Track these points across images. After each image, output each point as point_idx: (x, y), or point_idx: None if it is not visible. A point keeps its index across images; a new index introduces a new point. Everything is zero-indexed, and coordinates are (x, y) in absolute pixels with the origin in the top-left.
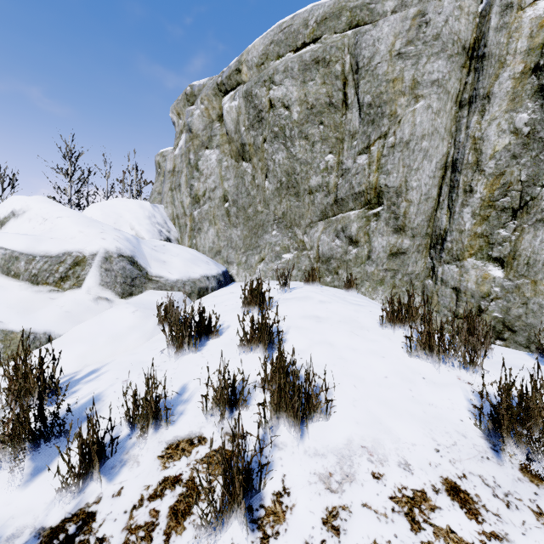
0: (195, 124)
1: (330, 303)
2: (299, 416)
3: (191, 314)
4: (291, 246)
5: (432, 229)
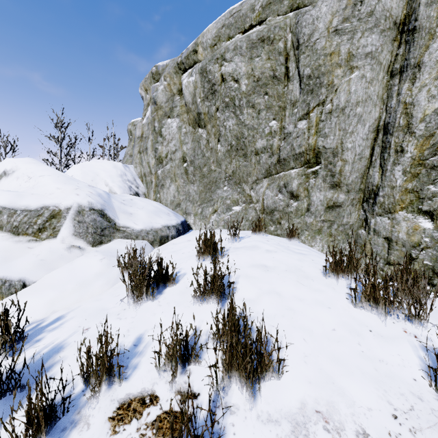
0: (159, 97)
1: (276, 252)
2: (252, 380)
3: (149, 265)
4: (239, 200)
5: (364, 185)
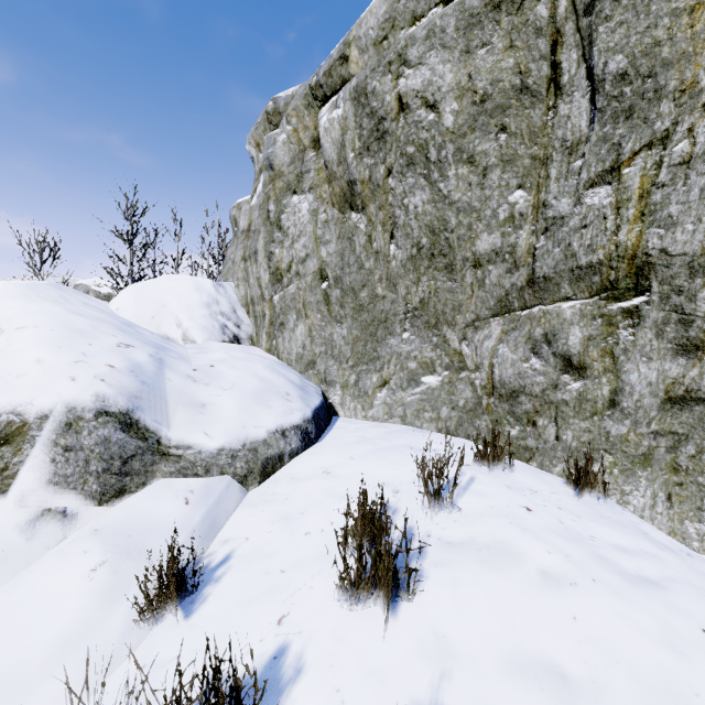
0: (277, 156)
1: (574, 586)
2: None
3: None
4: (437, 362)
5: None
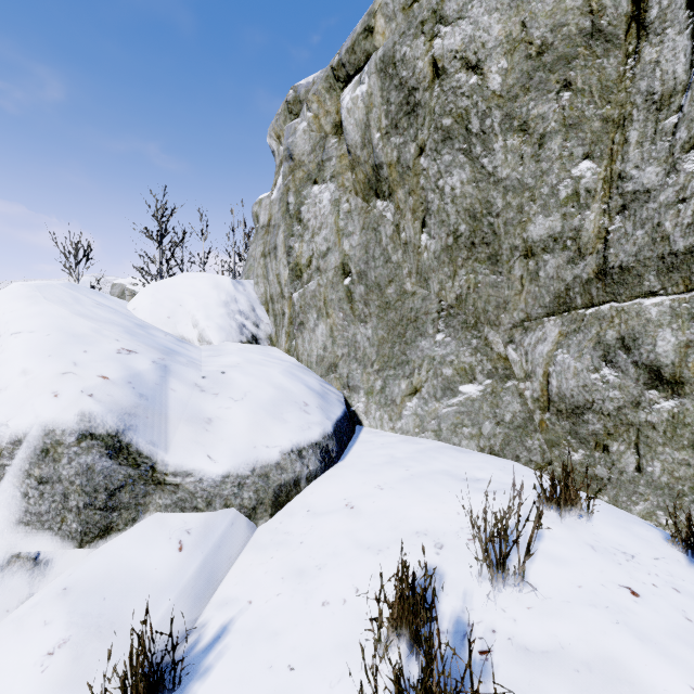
0: (297, 145)
1: None
2: None
3: None
4: (477, 368)
5: None
